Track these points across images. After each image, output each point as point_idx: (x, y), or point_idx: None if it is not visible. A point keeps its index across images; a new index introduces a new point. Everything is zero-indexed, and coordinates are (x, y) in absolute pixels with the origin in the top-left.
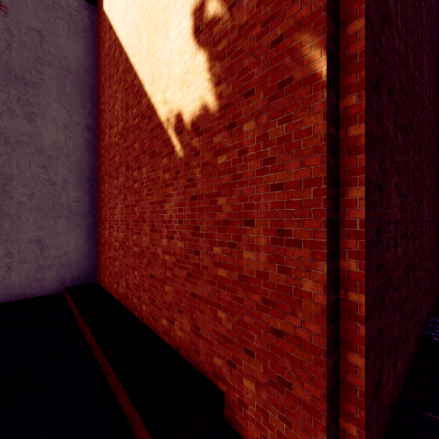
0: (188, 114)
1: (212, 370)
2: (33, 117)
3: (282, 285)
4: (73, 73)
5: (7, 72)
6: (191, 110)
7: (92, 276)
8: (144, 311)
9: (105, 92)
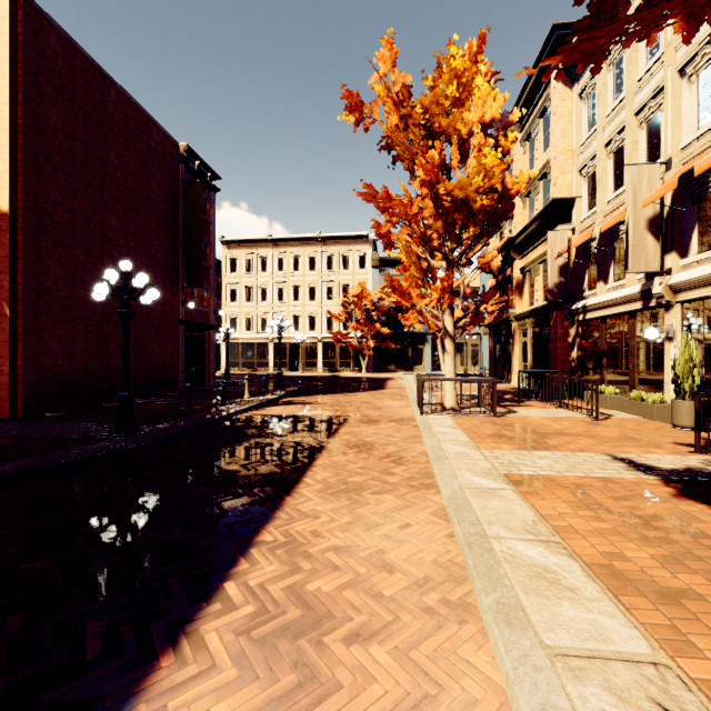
0: None
1: None
2: None
3: None
4: None
5: None
6: None
7: None
8: None
9: None
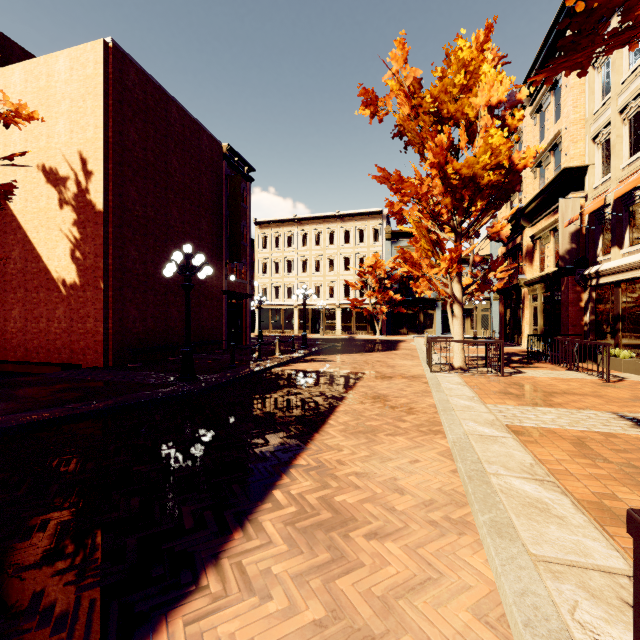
0: (69, 282)
1: (78, 360)
2: None
3: (97, 330)
4: None
5: None
6: (70, 280)
7: None
8: (42, 357)
9: None
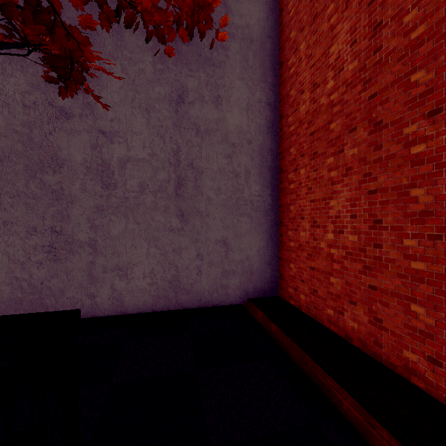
0: None
1: None
2: (219, 101)
3: None
4: (254, 41)
5: (198, 55)
6: None
7: (274, 288)
8: None
9: (301, 47)
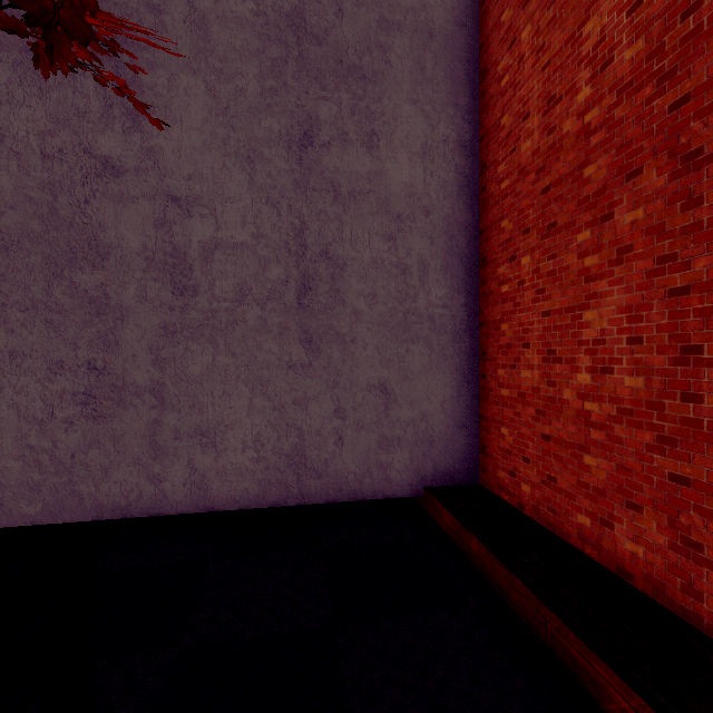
0: None
1: None
2: (374, 141)
3: None
4: (436, 35)
5: (337, 62)
6: None
7: (470, 469)
8: None
9: (522, 35)
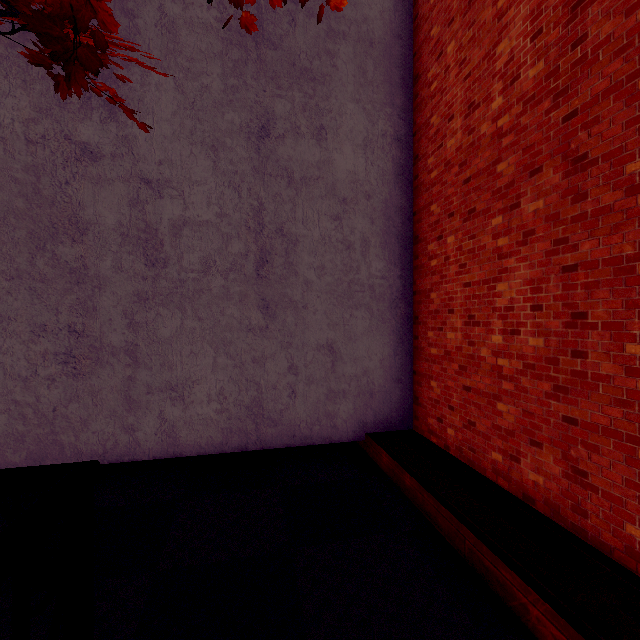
0: None
1: None
2: (323, 134)
3: None
4: (376, 44)
5: (291, 65)
6: None
7: (405, 417)
8: None
9: (448, 49)
